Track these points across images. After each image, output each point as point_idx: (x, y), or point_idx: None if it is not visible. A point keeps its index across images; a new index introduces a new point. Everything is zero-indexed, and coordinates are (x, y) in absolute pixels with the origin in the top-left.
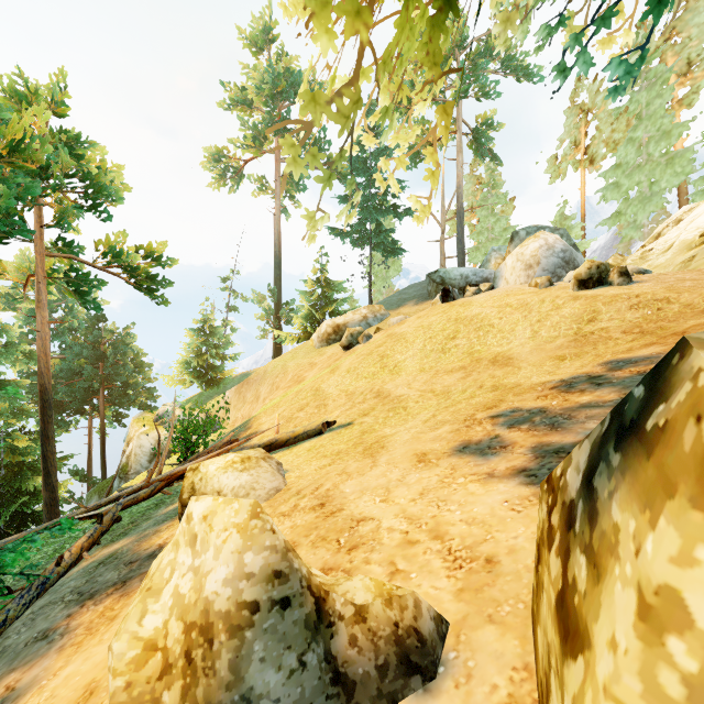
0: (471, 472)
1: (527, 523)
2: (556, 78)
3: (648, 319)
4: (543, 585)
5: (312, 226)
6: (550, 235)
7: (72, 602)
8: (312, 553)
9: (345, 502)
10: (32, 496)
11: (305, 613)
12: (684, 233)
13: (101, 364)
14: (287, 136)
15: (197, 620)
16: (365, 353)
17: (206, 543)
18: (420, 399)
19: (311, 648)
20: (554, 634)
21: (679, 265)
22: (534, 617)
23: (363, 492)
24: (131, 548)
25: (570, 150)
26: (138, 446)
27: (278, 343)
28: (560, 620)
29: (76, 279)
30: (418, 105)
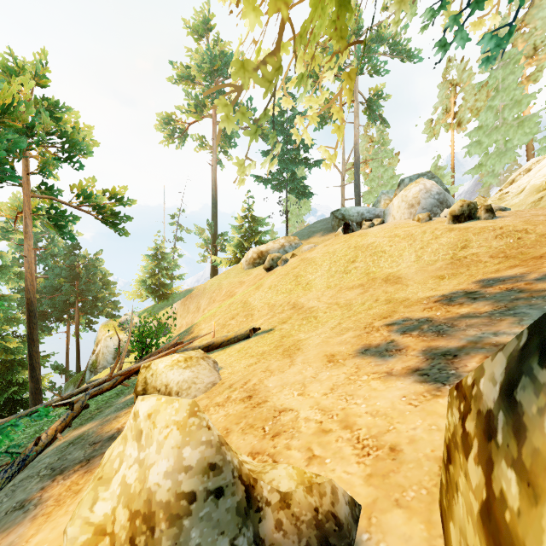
0: (372, 371)
1: (423, 416)
2: (438, 52)
3: (510, 246)
4: (458, 487)
5: (242, 170)
6: (428, 181)
7: (45, 476)
8: (242, 439)
9: (269, 395)
10: (21, 386)
11: (236, 501)
12: (534, 179)
13: (76, 282)
14: (221, 96)
15: (141, 509)
16: (283, 274)
17: (150, 439)
18: (328, 310)
19: (242, 533)
20: (480, 544)
21: (530, 204)
22: (443, 510)
23: (283, 386)
24: (95, 431)
25: (442, 115)
26: (104, 346)
27: (215, 266)
28: (488, 534)
29: (55, 216)
30: (327, 74)
